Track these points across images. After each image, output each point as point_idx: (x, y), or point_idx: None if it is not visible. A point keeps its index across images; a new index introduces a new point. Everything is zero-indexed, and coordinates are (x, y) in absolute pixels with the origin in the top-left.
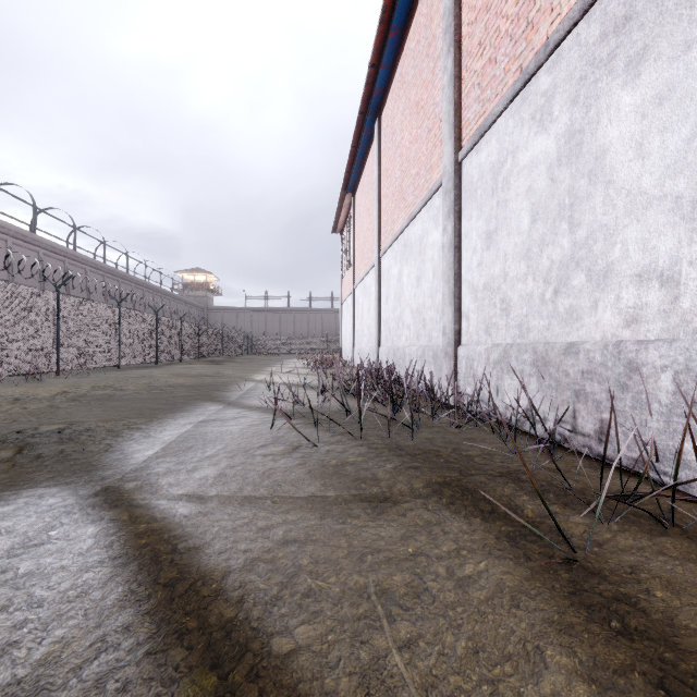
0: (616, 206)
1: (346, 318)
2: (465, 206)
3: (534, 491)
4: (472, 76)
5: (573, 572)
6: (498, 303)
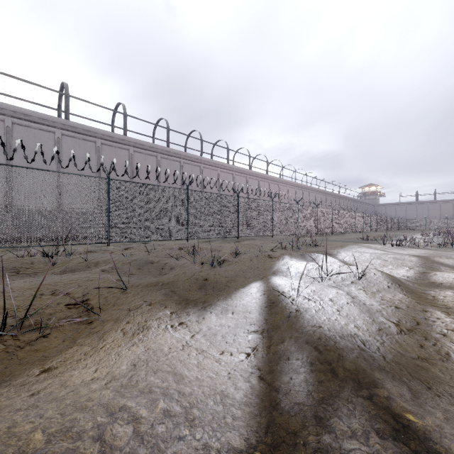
0: None
1: None
2: None
3: None
4: None
5: None
6: None
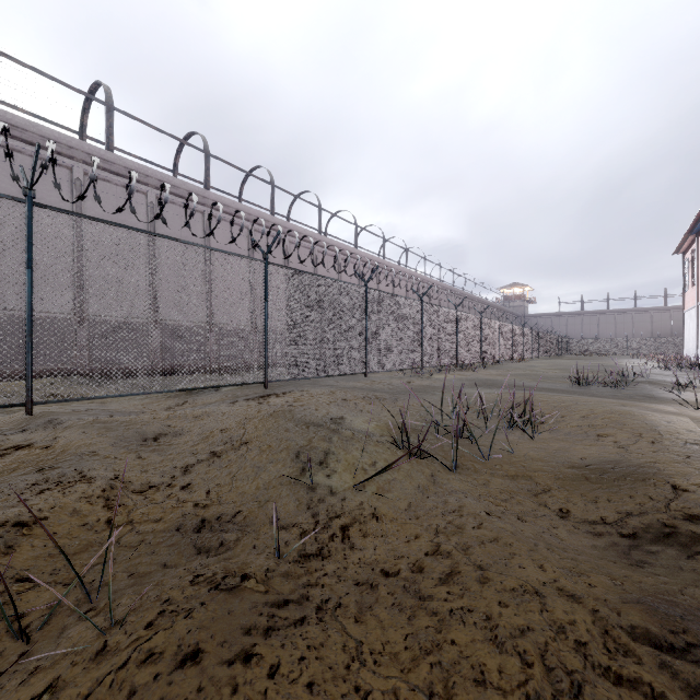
0: None
1: (689, 325)
2: None
3: None
4: None
5: None
6: None
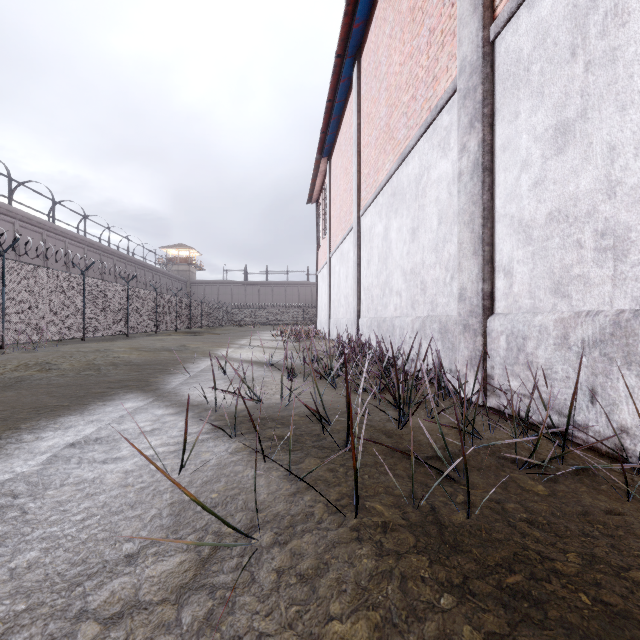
0: None
1: (322, 289)
2: (503, 103)
3: None
4: None
5: None
6: (589, 239)
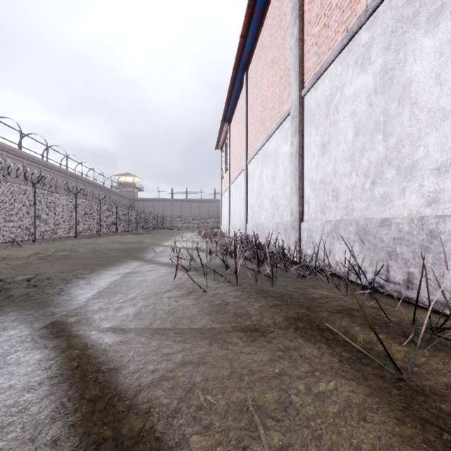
0: (420, 120)
1: (225, 205)
2: (306, 127)
3: (363, 324)
4: (311, 38)
5: (402, 389)
6: (330, 192)
